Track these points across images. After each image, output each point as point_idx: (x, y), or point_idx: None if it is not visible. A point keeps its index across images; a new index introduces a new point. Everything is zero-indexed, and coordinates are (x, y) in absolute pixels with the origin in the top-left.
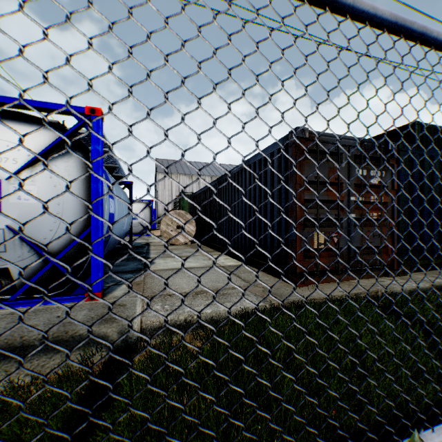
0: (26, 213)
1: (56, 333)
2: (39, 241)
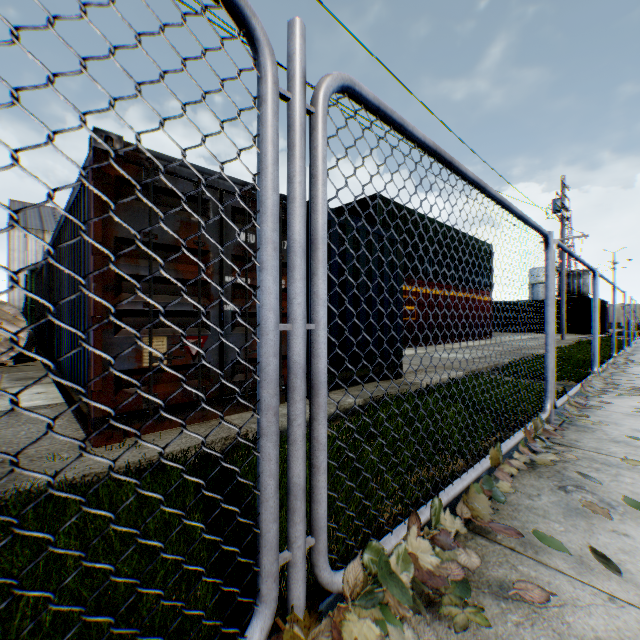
0: None
1: None
2: None
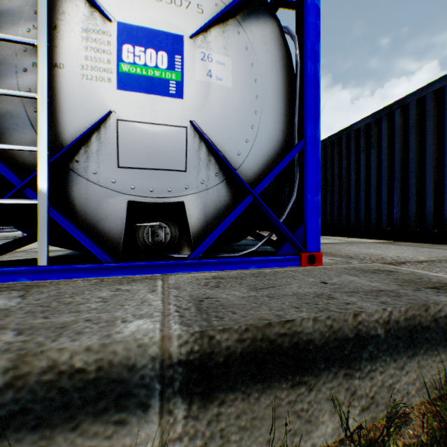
0: (216, 104)
1: (408, 310)
2: (229, 158)
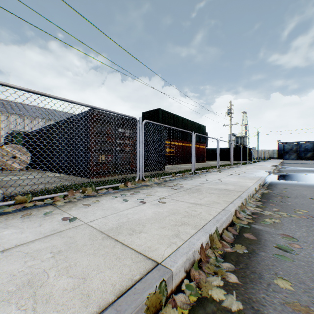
0: None
1: None
2: None
